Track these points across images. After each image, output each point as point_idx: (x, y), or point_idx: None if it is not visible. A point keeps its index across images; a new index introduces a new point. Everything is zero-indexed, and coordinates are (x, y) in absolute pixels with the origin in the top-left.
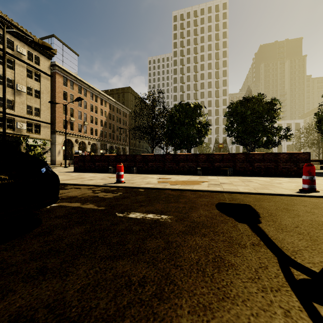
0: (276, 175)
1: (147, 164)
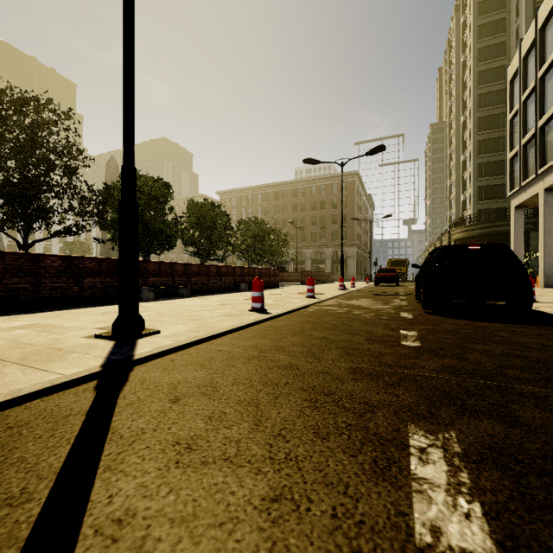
0: (270, 287)
1: (191, 279)
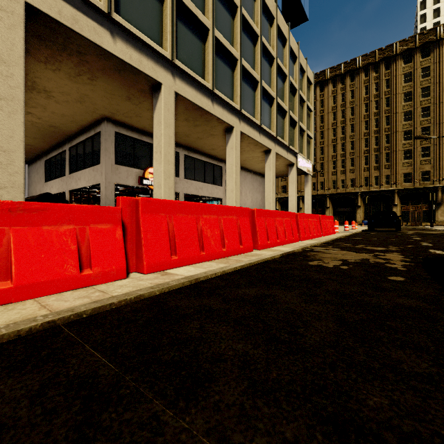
0: None
1: None
